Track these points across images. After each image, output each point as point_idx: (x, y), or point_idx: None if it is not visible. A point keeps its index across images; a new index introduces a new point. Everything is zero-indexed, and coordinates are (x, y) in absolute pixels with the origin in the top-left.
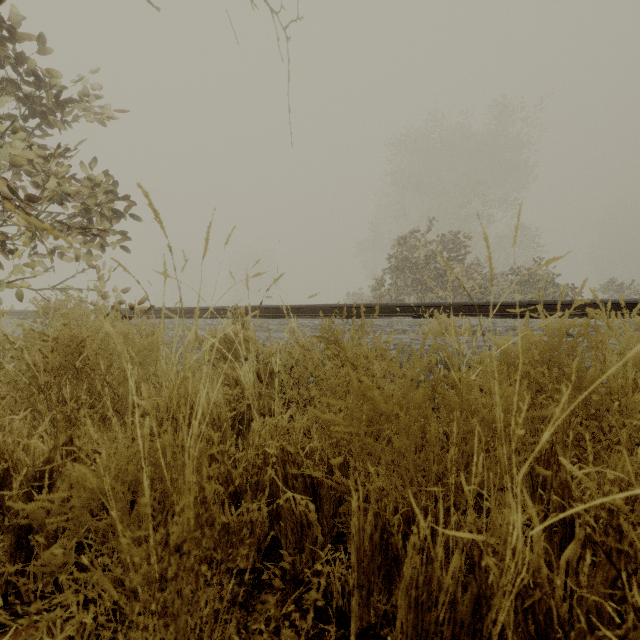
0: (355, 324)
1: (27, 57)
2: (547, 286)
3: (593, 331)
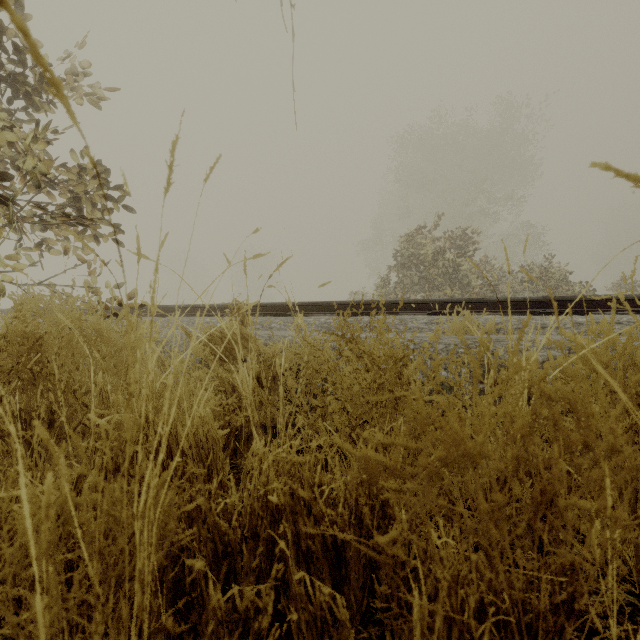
0: (365, 322)
1: (4, 26)
2: (559, 284)
3: (636, 329)
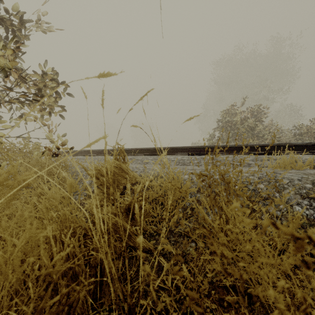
0: (207, 159)
1: None
2: None
3: None
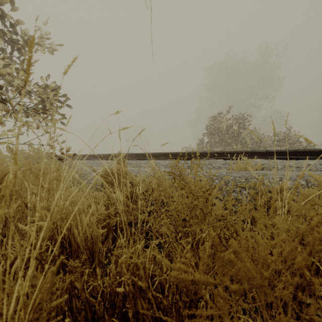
0: (190, 163)
1: (4, 12)
2: (294, 142)
3: None
